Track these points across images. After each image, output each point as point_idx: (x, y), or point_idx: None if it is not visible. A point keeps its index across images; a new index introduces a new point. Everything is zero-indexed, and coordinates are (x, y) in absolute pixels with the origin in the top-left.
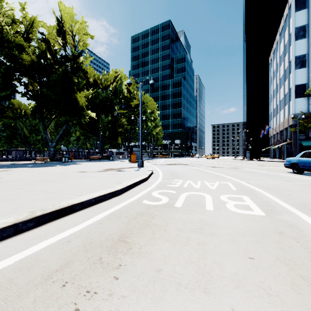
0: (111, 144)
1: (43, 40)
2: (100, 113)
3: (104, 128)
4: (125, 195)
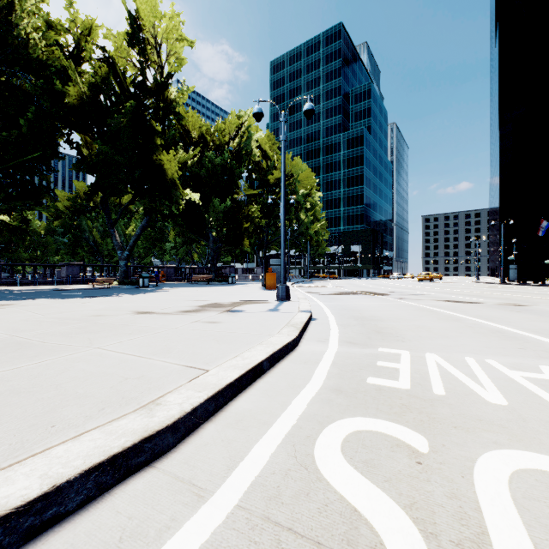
0: (231, 252)
1: (106, 61)
2: (211, 195)
3: (217, 223)
4: (191, 451)
